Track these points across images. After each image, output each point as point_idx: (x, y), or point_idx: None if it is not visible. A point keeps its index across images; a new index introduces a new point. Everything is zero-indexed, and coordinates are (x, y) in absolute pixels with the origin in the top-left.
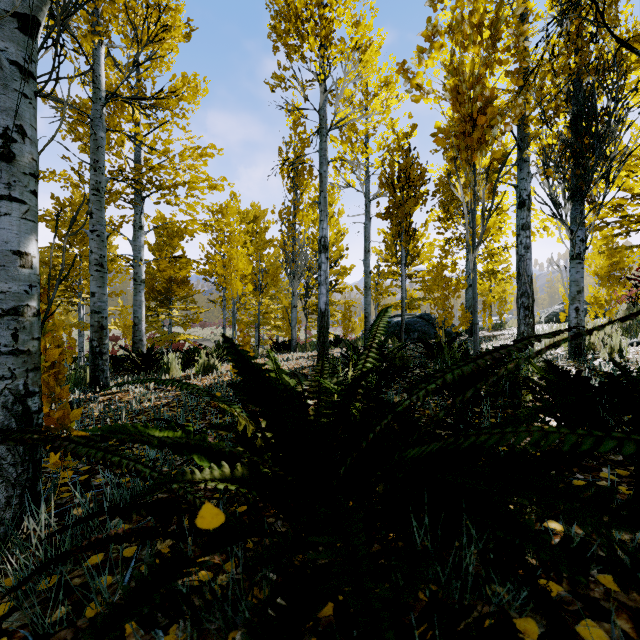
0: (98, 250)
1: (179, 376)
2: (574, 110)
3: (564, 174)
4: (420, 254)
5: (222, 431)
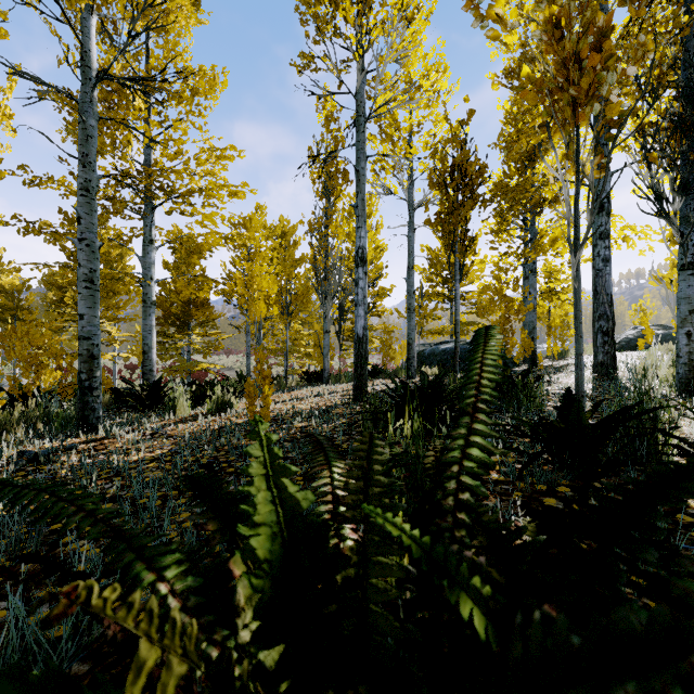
0: (87, 263)
1: (187, 415)
2: (684, 78)
3: (673, 159)
4: (469, 273)
5: None
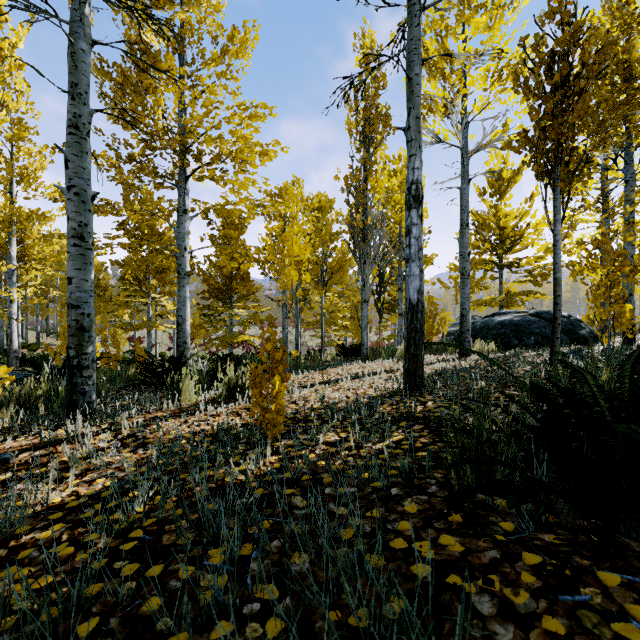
0: (76, 215)
1: (192, 403)
2: None
3: None
4: (523, 237)
5: None
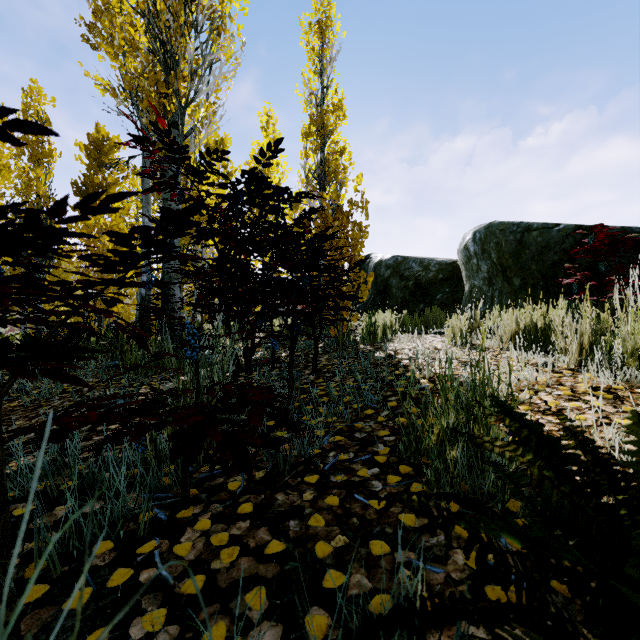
0: None
1: None
2: None
3: None
4: None
5: None
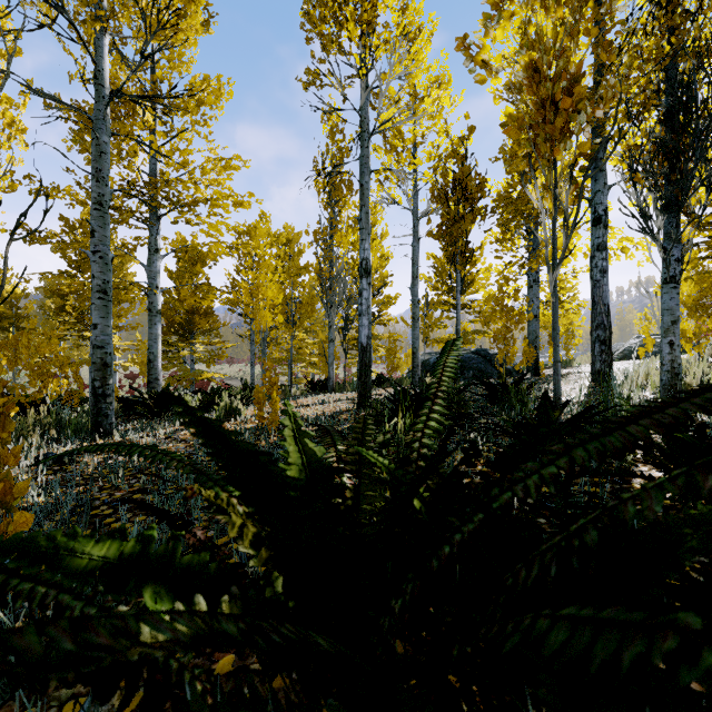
0: (101, 274)
1: None
2: (667, 103)
3: (656, 180)
4: (475, 281)
5: (222, 515)
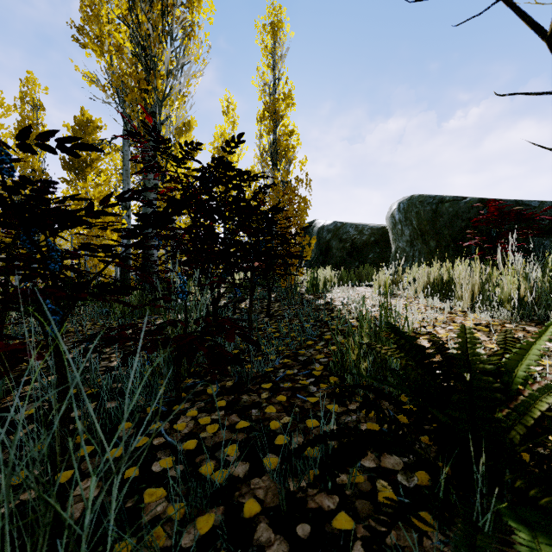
0: None
1: None
2: None
3: None
4: None
5: None
